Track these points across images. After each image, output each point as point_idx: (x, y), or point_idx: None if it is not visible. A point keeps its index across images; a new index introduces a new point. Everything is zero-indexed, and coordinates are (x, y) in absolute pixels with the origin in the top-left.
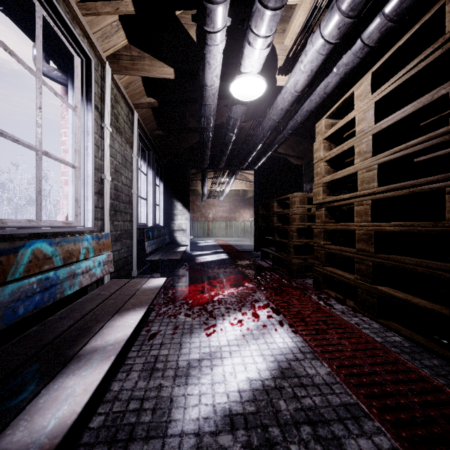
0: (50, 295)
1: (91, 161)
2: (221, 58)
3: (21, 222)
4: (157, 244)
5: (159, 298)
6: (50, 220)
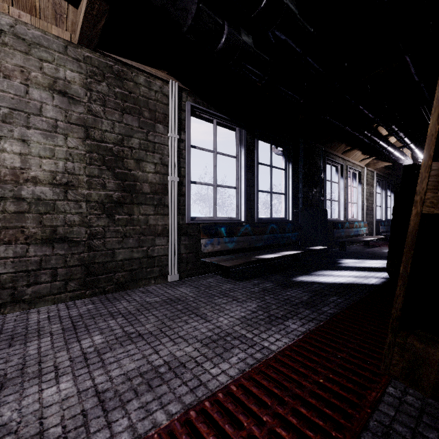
0: (357, 232)
1: (360, 201)
2: (409, 161)
3: (349, 219)
4: (386, 229)
5: (385, 245)
6: (352, 218)
